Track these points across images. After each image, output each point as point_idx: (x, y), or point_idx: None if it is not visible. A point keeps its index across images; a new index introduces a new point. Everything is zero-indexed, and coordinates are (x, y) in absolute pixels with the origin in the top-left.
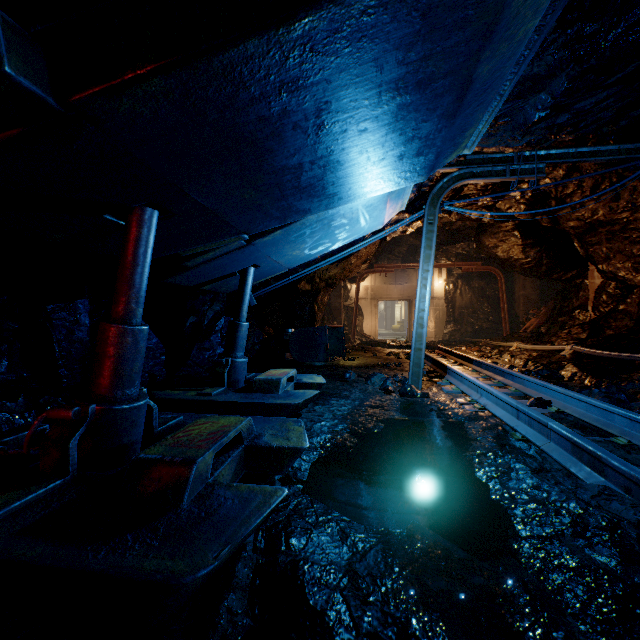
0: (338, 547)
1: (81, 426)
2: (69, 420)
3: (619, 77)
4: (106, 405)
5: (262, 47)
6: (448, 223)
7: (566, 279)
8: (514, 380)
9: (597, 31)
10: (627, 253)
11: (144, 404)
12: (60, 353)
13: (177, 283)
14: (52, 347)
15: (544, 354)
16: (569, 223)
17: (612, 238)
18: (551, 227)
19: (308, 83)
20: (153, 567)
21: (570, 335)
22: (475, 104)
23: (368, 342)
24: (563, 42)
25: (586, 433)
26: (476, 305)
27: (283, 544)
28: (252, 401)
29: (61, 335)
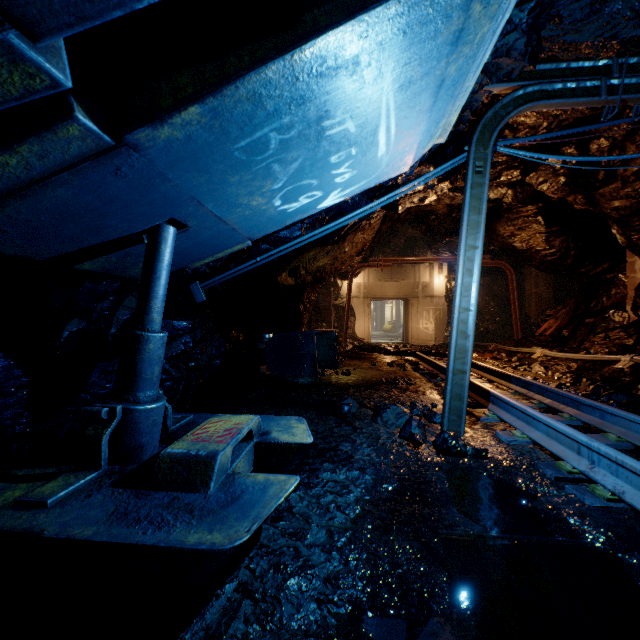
0: None
1: None
2: None
3: None
4: None
5: None
6: (455, 209)
7: (595, 274)
8: (606, 419)
9: None
10: None
11: None
12: None
13: None
14: None
15: (588, 365)
16: (613, 203)
17: None
18: (581, 211)
19: None
20: None
21: (610, 340)
22: None
23: (362, 347)
24: None
25: None
26: (481, 304)
27: None
28: (125, 538)
29: None
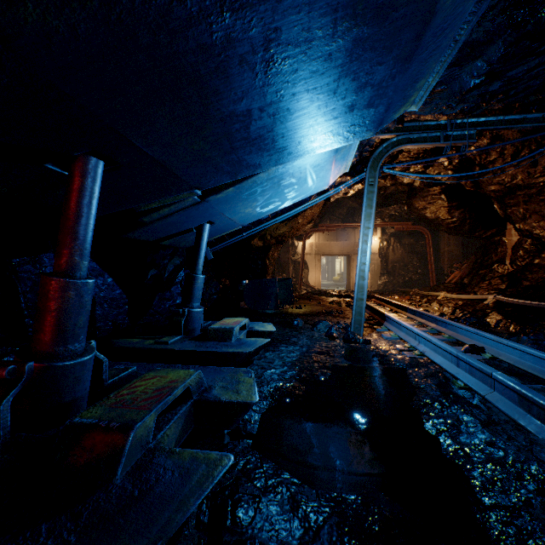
0: (288, 521)
1: (15, 386)
2: (4, 379)
3: None
4: (45, 362)
5: None
6: (383, 188)
7: (486, 237)
8: (447, 327)
9: None
10: (542, 213)
11: (89, 359)
12: (25, 304)
13: (136, 238)
14: (18, 298)
15: (469, 303)
16: (490, 187)
17: (529, 200)
18: (473, 191)
19: None
20: None
21: (491, 286)
22: (431, 47)
23: (313, 292)
24: (502, 8)
25: (523, 380)
26: (406, 259)
27: (229, 517)
28: (206, 350)
29: (26, 287)
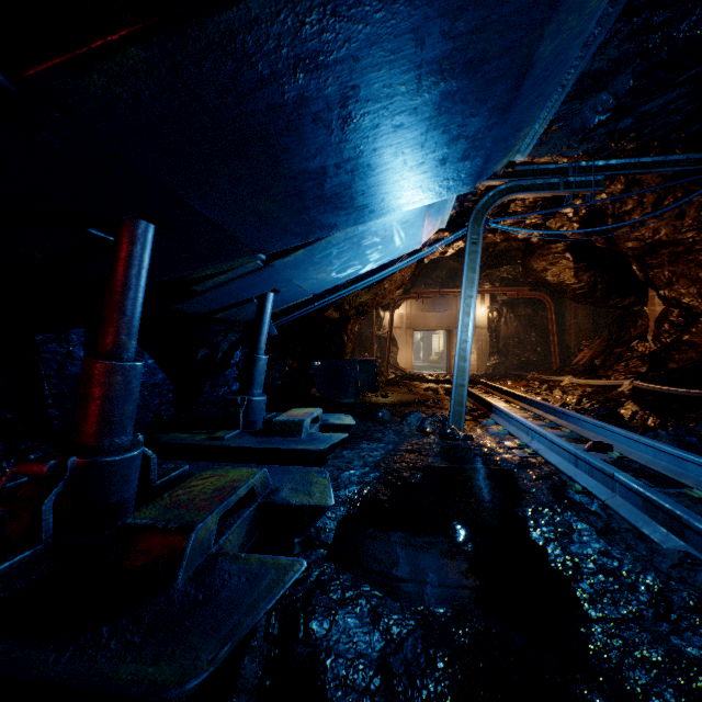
0: (368, 633)
1: (58, 483)
2: (44, 476)
3: (692, 74)
4: (90, 457)
5: (269, 7)
6: (492, 244)
7: (623, 306)
8: (568, 420)
9: (668, 19)
10: (692, 277)
11: (138, 455)
12: (50, 391)
13: (185, 310)
14: (41, 384)
15: (600, 390)
16: (627, 244)
17: (675, 260)
18: (607, 248)
19: (330, 60)
20: (130, 676)
21: (628, 368)
22: (533, 95)
23: (403, 376)
24: (629, 32)
25: (655, 484)
26: (523, 335)
27: (301, 629)
28: (270, 446)
29: (51, 370)
